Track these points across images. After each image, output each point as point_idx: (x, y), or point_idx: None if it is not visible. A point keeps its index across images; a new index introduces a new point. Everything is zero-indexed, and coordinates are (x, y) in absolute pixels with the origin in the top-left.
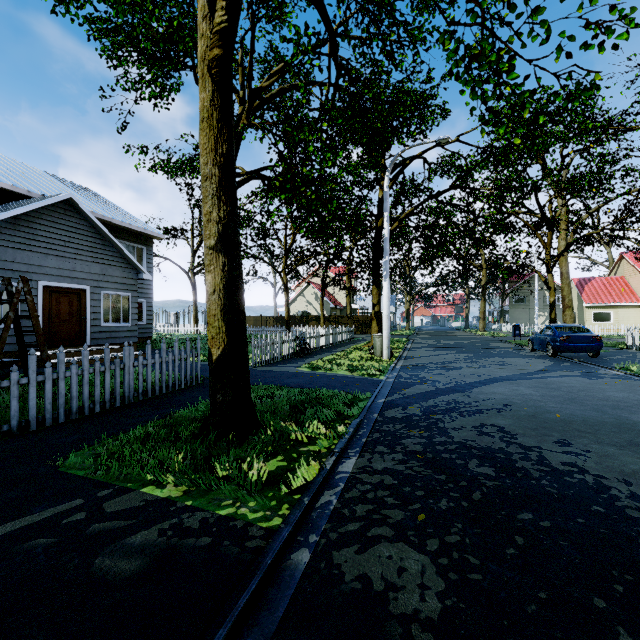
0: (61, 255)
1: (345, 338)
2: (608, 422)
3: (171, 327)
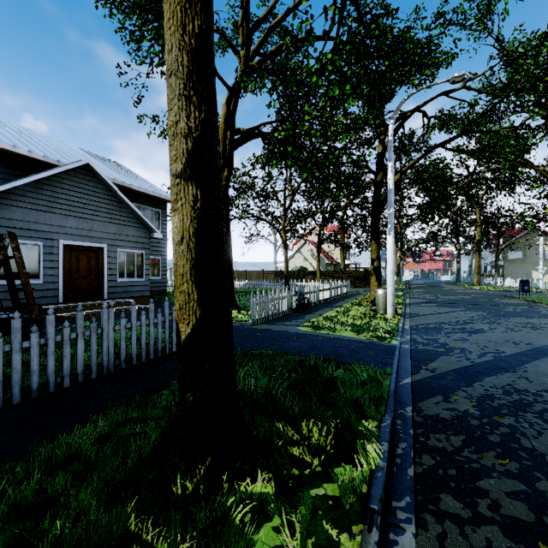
0: (80, 216)
1: (341, 292)
2: None
3: None
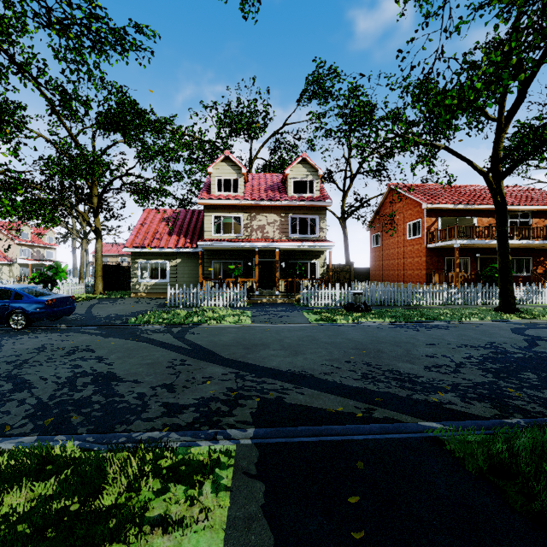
0: None
1: None
2: (358, 345)
3: None
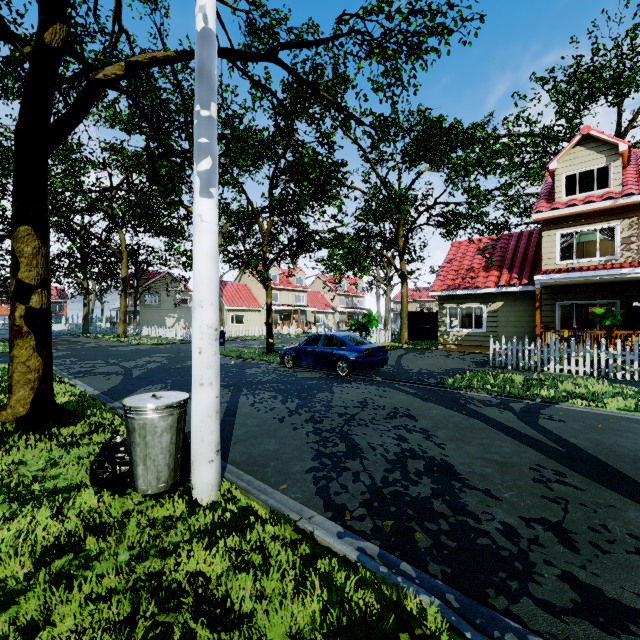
0: None
1: None
2: None
3: None
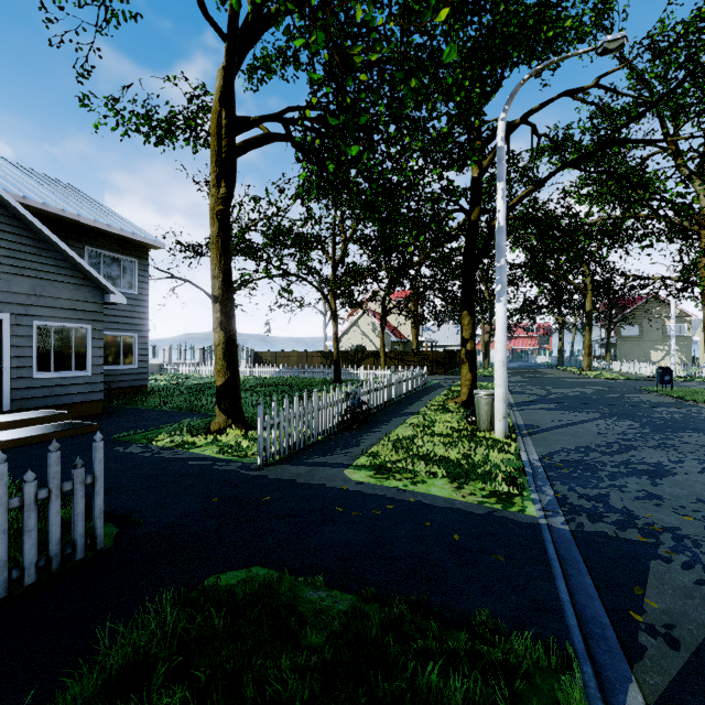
0: None
1: (416, 385)
2: None
3: (193, 366)
